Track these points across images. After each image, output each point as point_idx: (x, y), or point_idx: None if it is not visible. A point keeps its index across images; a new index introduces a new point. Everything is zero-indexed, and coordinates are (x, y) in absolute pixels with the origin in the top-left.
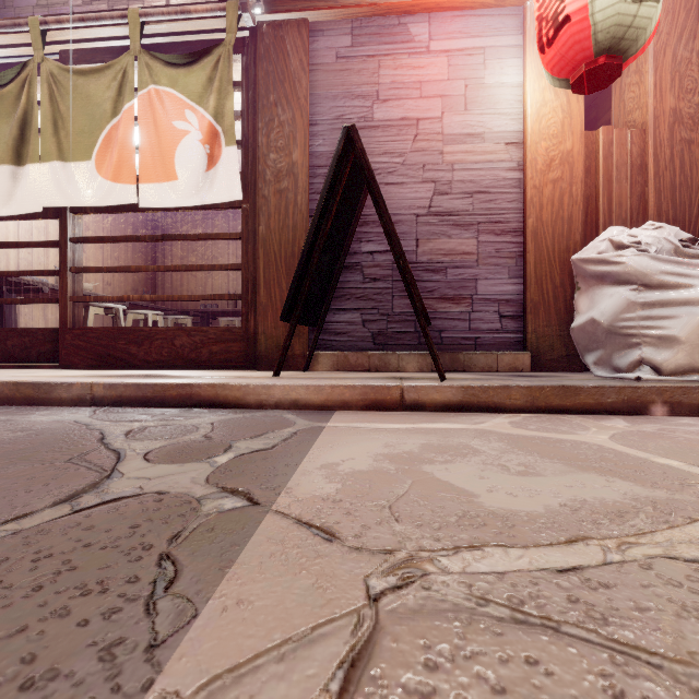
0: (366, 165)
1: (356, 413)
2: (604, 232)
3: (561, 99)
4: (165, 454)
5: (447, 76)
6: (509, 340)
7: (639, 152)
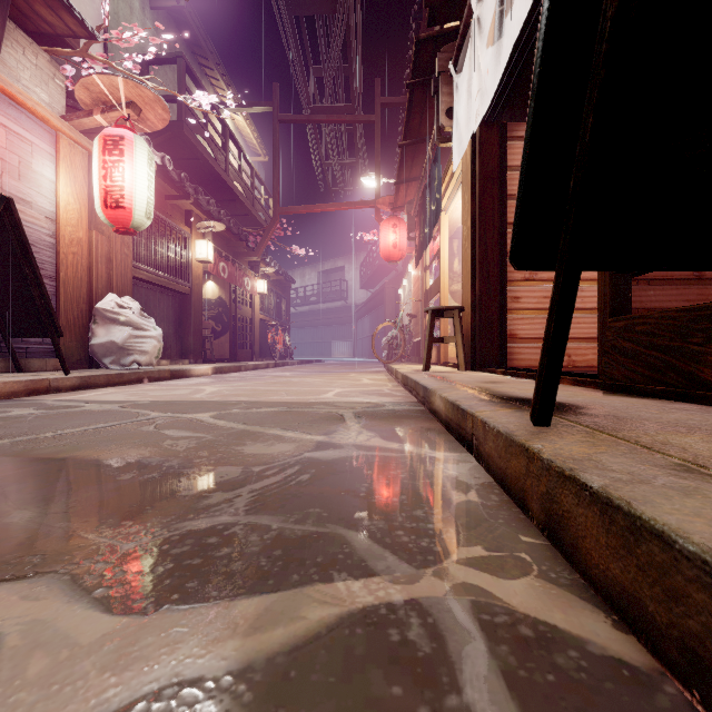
0: (23, 231)
1: (31, 398)
2: (109, 295)
3: (78, 206)
4: (61, 409)
5: (6, 146)
6: (48, 350)
7: (109, 251)
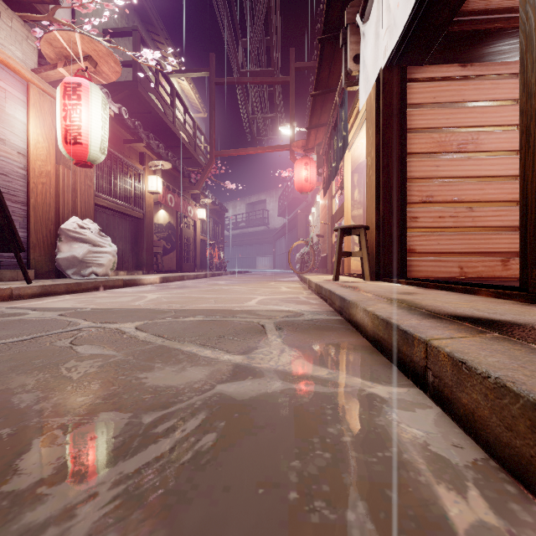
0: None
1: None
2: (72, 218)
3: (47, 144)
4: (4, 317)
5: None
6: None
7: (74, 182)
